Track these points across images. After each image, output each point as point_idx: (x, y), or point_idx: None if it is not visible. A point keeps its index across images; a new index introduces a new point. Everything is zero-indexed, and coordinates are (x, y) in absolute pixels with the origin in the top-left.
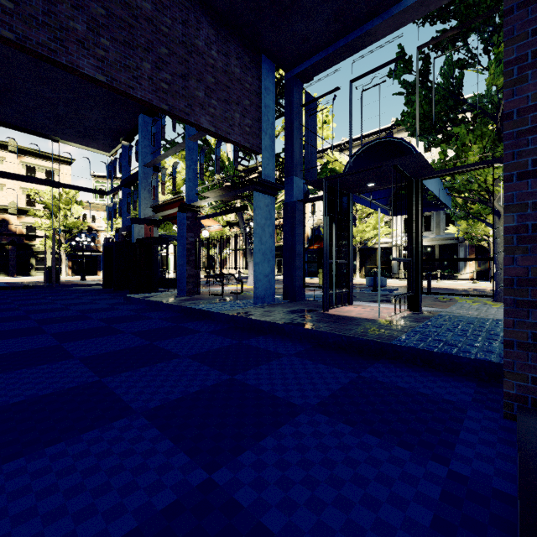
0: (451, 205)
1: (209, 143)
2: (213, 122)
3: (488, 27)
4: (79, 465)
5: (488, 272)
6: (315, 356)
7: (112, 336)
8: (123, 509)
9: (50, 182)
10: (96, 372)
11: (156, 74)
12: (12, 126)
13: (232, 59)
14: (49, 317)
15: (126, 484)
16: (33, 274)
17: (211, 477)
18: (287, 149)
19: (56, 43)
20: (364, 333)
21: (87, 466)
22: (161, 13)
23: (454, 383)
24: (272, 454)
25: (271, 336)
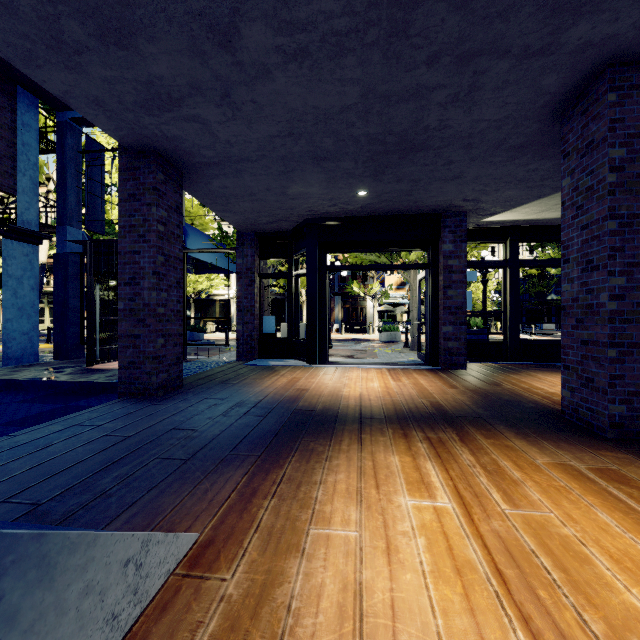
0: None
1: None
2: None
3: None
4: None
5: None
6: (40, 400)
7: None
8: None
9: None
10: None
11: None
12: None
13: None
14: None
15: None
16: None
17: None
18: (59, 195)
19: None
20: (101, 378)
21: None
22: None
23: None
24: None
25: (5, 393)
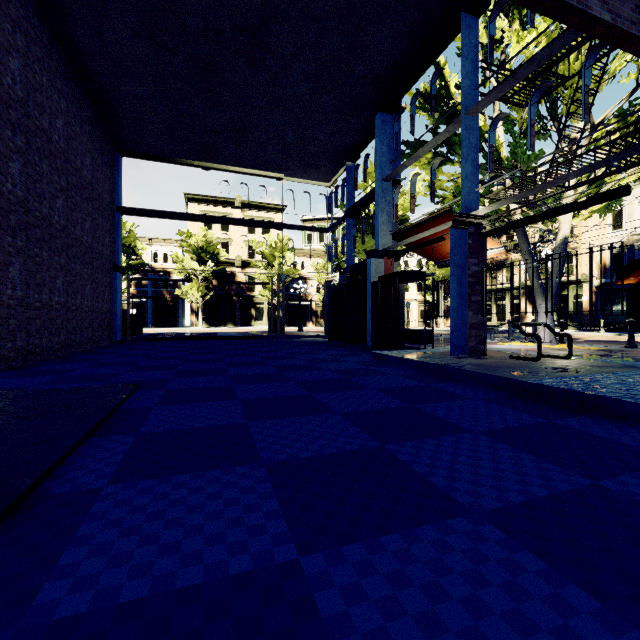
0: None
1: None
2: (607, 2)
3: None
4: None
5: None
6: None
7: (459, 439)
8: None
9: (275, 224)
10: None
11: None
12: (245, 171)
13: None
14: (309, 379)
15: None
16: (253, 325)
17: None
18: None
19: None
20: None
21: None
22: None
23: None
24: None
25: None
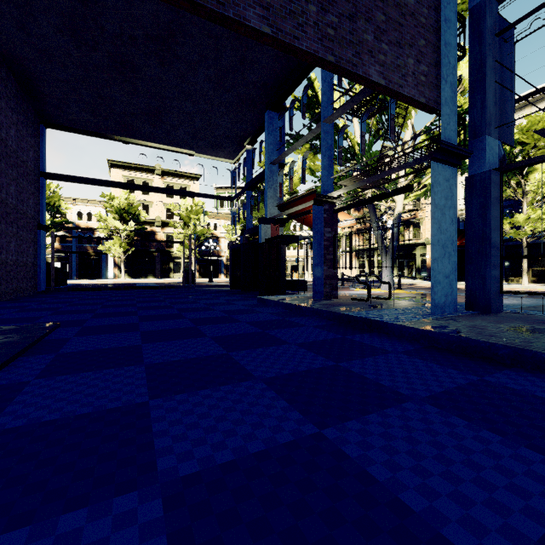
0: None
1: (338, 128)
2: (383, 72)
3: None
4: None
5: None
6: None
7: (279, 348)
8: None
9: (188, 193)
10: (304, 413)
11: (321, 18)
12: (160, 146)
13: None
14: (200, 317)
15: None
16: (172, 276)
17: None
18: (473, 101)
19: None
20: None
21: None
22: None
23: None
24: None
25: (527, 373)
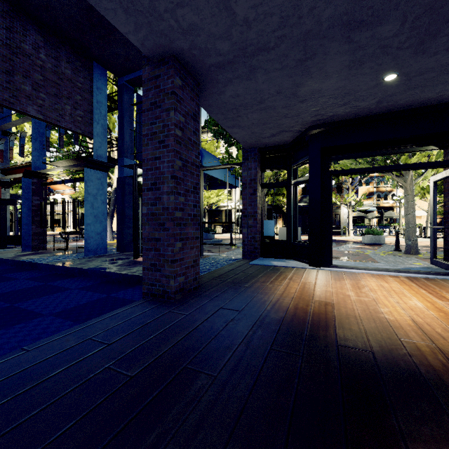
0: None
1: None
2: (42, 111)
3: None
4: None
5: None
6: (94, 287)
7: None
8: None
9: None
10: None
11: None
12: None
13: (63, 63)
14: None
15: None
16: None
17: None
18: (119, 136)
19: None
20: (138, 271)
21: None
22: None
23: None
24: None
25: (77, 278)
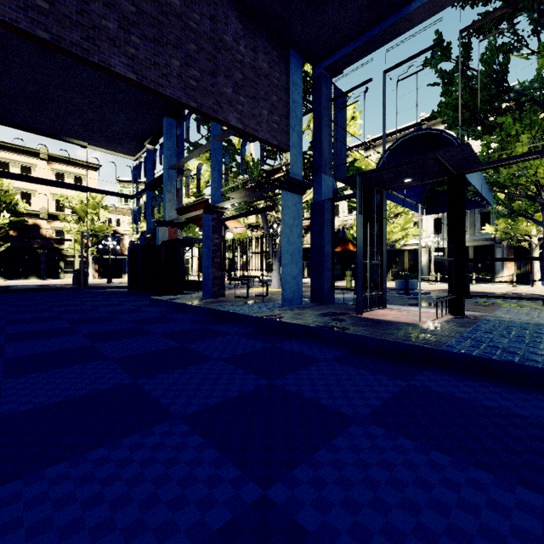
0: (493, 202)
1: (233, 144)
2: (241, 119)
3: (539, 5)
4: (123, 473)
5: (529, 275)
6: (356, 361)
7: (143, 338)
8: (175, 527)
9: (79, 187)
10: (131, 374)
11: (185, 71)
12: (43, 133)
13: (260, 54)
14: (80, 318)
15: (174, 497)
16: (63, 277)
17: (265, 493)
18: (315, 146)
19: (89, 42)
20: (407, 338)
21: (131, 474)
22: (190, 8)
23: (521, 394)
24: (329, 470)
25: (304, 340)
